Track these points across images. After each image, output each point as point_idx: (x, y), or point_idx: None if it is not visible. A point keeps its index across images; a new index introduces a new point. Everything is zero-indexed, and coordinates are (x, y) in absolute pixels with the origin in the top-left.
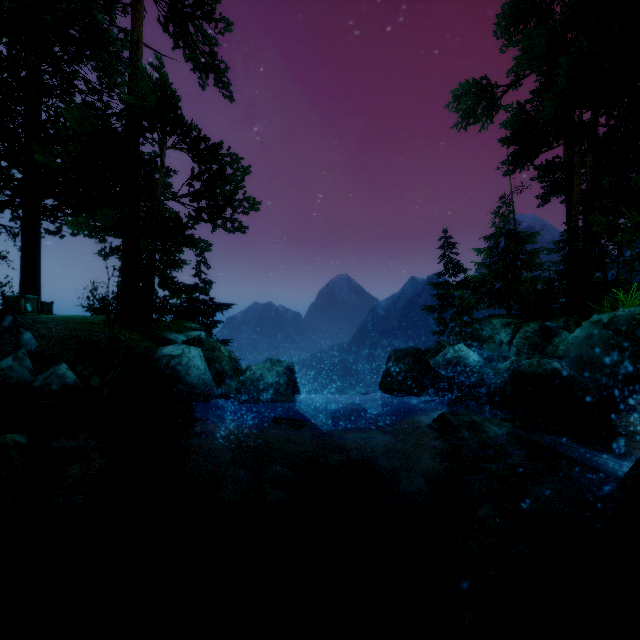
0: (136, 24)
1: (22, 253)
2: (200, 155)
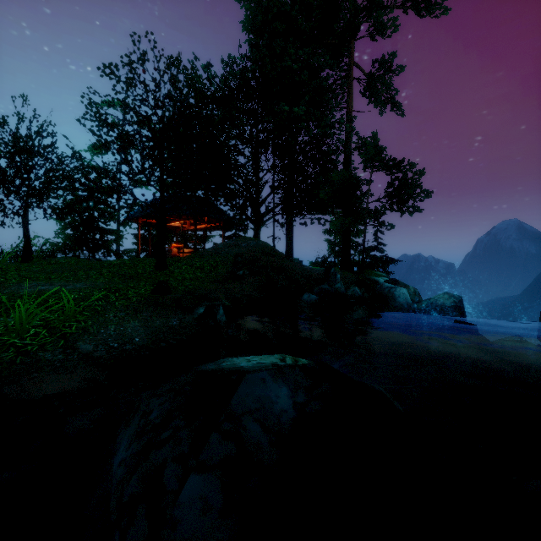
0: (349, 102)
1: (286, 236)
2: (390, 171)
